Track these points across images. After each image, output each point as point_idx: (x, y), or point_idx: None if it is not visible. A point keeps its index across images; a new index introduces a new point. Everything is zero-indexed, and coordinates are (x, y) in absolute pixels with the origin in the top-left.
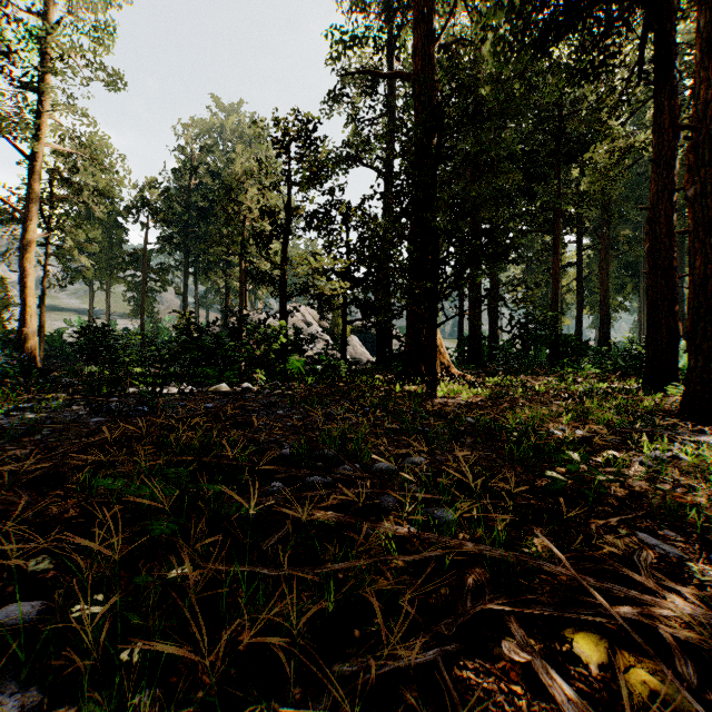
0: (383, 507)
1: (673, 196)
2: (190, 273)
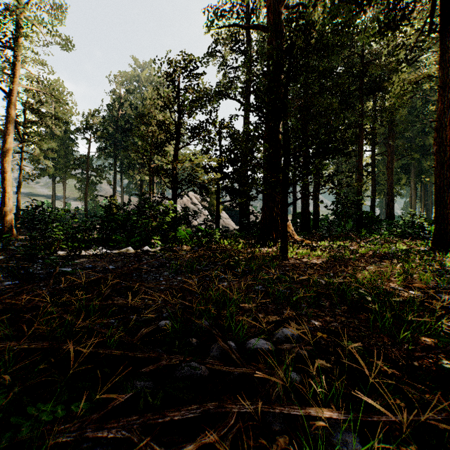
0: (267, 423)
1: None
2: (117, 171)
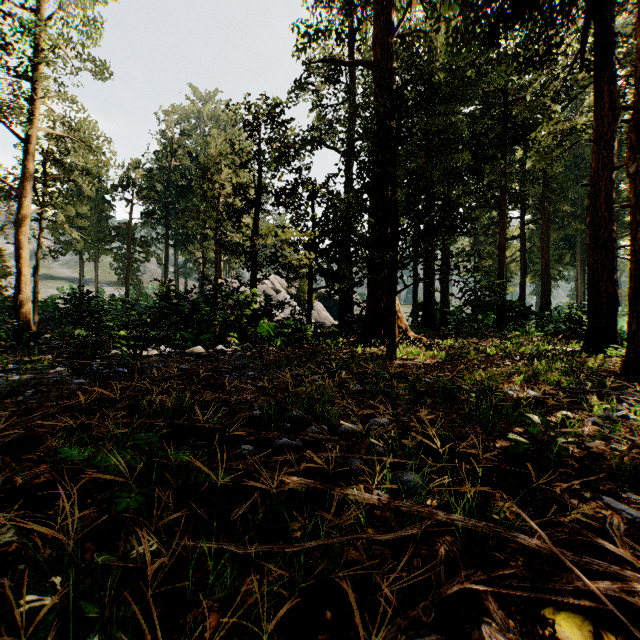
0: (351, 471)
1: (612, 173)
2: (171, 245)
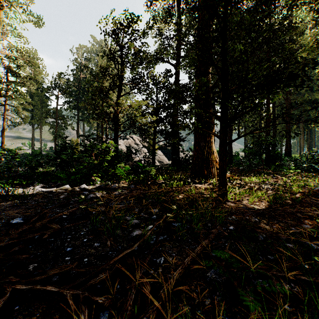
0: None
1: None
2: (80, 120)
